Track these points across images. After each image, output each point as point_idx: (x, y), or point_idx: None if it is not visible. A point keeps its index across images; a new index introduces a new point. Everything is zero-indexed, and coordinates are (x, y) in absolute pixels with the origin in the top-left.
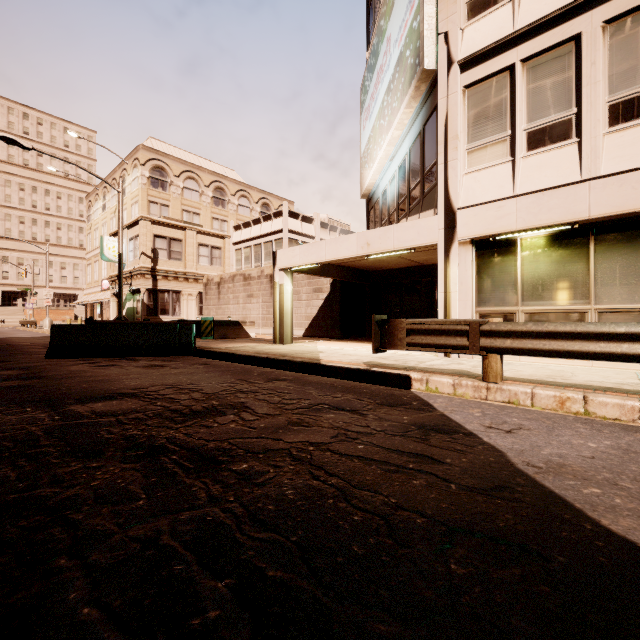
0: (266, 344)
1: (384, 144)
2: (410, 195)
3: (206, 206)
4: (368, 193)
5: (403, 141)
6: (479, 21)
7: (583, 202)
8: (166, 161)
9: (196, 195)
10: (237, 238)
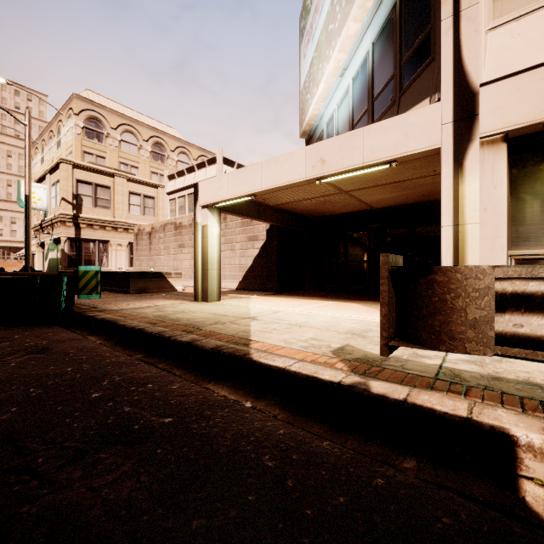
0: (185, 302)
1: (334, 51)
2: (374, 104)
3: (145, 160)
4: (309, 130)
5: (361, 40)
6: None
7: None
8: (102, 113)
9: (134, 149)
10: (171, 188)
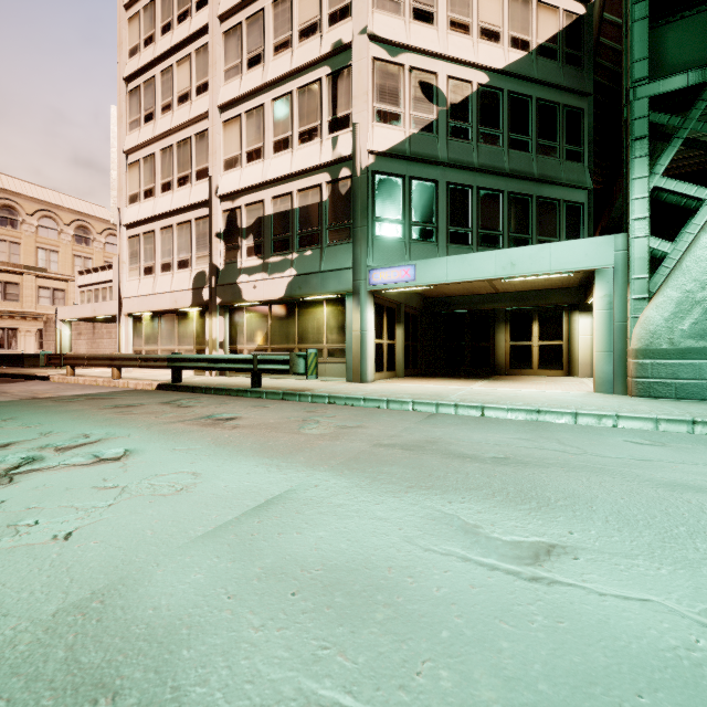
0: (49, 369)
1: None
2: None
3: (66, 244)
4: None
5: None
6: (132, 207)
7: (152, 303)
8: (17, 200)
9: (54, 233)
10: (81, 282)
